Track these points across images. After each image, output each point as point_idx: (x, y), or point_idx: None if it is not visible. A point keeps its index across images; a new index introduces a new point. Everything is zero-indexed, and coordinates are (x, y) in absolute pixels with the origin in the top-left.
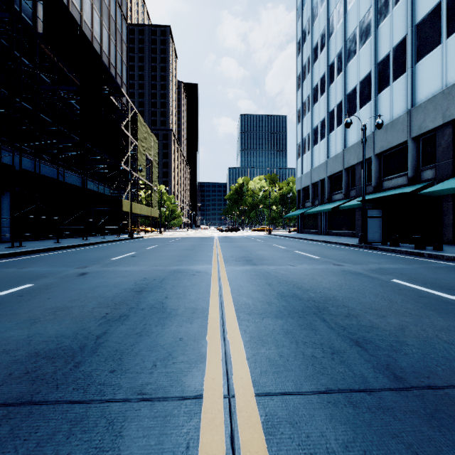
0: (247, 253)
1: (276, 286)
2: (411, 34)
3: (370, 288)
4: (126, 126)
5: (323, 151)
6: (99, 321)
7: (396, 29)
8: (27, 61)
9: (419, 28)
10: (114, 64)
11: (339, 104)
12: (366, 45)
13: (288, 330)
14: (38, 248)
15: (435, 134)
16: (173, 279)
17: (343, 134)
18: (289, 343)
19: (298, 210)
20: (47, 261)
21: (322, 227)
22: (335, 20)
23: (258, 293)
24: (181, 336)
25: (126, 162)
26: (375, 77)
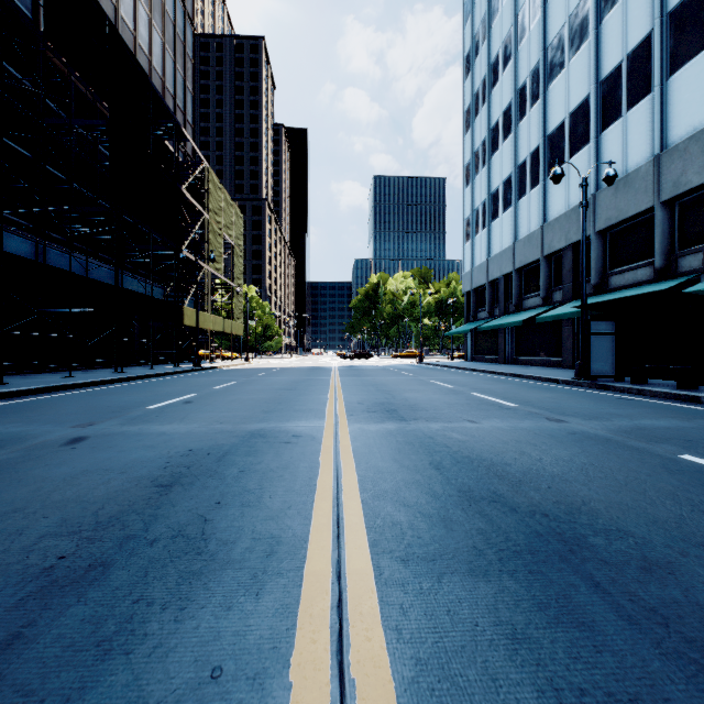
0: (386, 396)
1: (453, 472)
2: (661, 29)
3: (649, 477)
4: (191, 191)
5: (507, 229)
6: (27, 588)
7: (633, 23)
8: (23, 77)
9: (674, 18)
10: (173, 90)
11: (534, 151)
12: (581, 52)
13: (515, 627)
14: (27, 387)
15: (702, 195)
16: (245, 452)
17: (542, 200)
18: (535, 693)
19: (467, 325)
20: (30, 411)
21: (506, 351)
22: (527, 16)
23: (417, 490)
24: (220, 657)
25: (191, 248)
26: (597, 104)
